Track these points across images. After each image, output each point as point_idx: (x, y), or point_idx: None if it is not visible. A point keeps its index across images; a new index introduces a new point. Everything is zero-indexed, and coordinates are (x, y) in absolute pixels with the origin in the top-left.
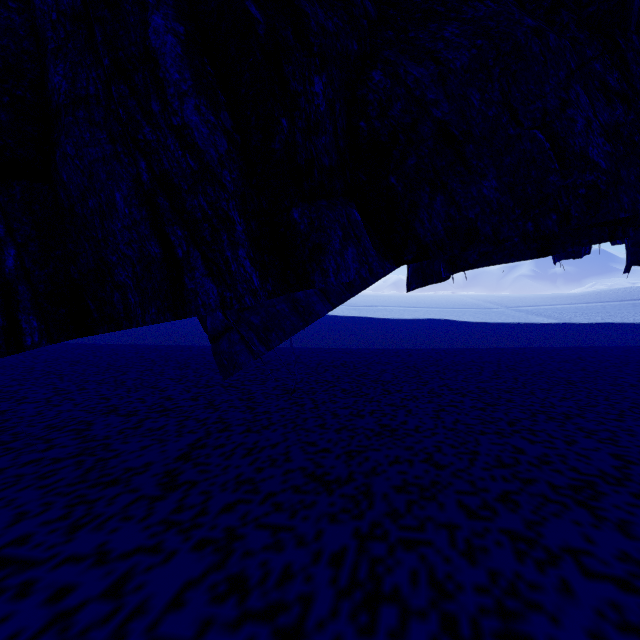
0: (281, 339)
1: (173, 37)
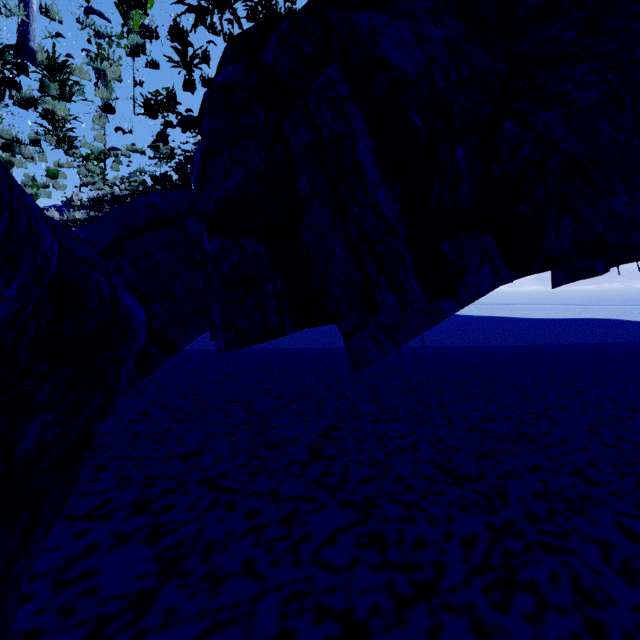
0: (408, 338)
1: (369, 152)
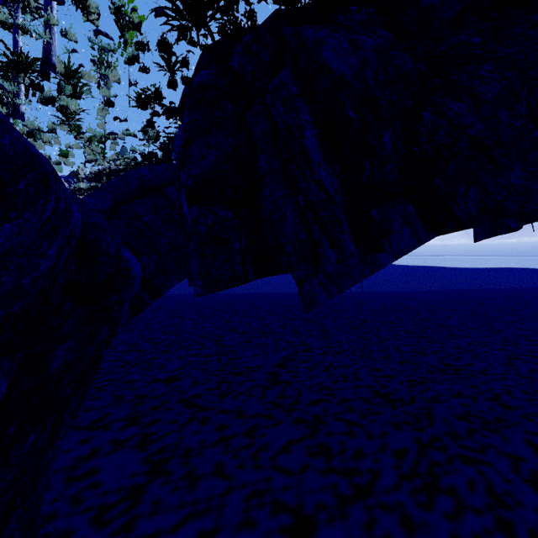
0: (351, 284)
1: (314, 138)
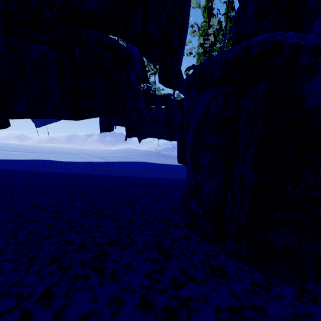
0: None
1: None
